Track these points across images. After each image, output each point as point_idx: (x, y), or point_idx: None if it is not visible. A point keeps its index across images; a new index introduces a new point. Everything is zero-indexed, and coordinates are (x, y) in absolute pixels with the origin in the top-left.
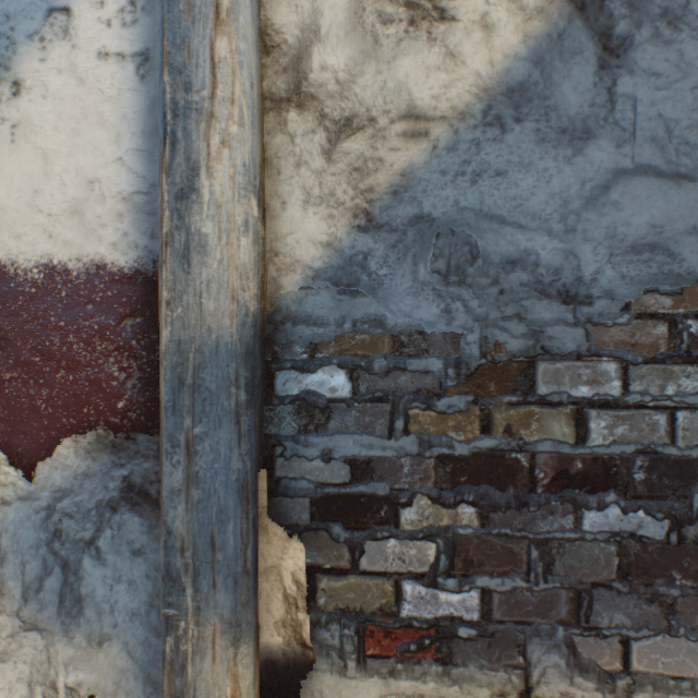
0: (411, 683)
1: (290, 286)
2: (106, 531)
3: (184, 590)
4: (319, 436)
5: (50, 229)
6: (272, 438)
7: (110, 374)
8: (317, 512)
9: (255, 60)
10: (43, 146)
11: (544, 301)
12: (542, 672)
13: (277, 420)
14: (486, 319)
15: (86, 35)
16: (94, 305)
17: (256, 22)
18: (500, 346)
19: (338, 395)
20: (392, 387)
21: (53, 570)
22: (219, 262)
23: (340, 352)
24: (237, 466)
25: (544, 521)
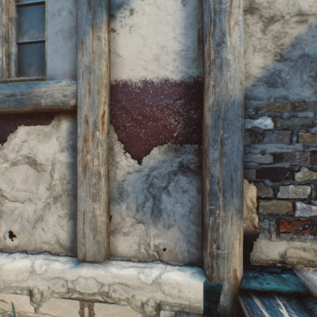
0: (299, 243)
1: (247, 85)
2: (171, 183)
3: (218, 198)
4: (259, 145)
5: (145, 66)
6: None
7: (170, 123)
8: (258, 175)
9: None
10: (142, 34)
11: None
12: None
13: None
14: None
15: None
16: (163, 96)
17: None
18: None
19: (267, 128)
20: (291, 124)
21: (149, 199)
22: (234, 70)
23: (268, 111)
24: (241, 149)
25: None
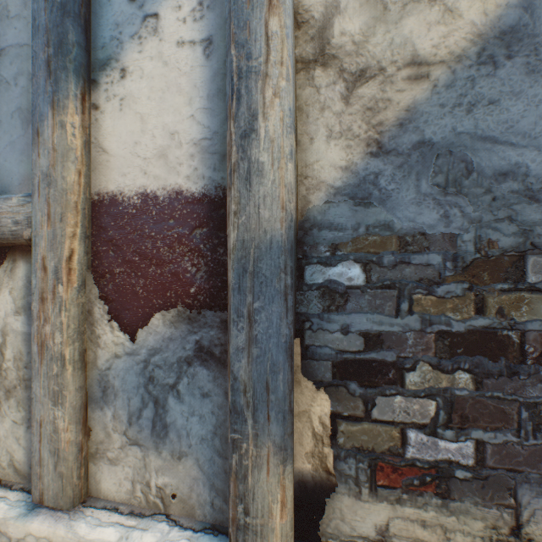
0: (414, 510)
1: (316, 201)
2: (183, 379)
3: (246, 421)
4: (338, 315)
5: (145, 168)
6: (302, 316)
7: (185, 269)
8: (337, 372)
9: (293, 33)
10: (140, 111)
11: (533, 205)
12: (531, 513)
13: (306, 302)
14: (480, 221)
15: (169, 31)
16: (174, 220)
17: (293, 5)
18: (492, 243)
19: (354, 283)
20: (398, 277)
21: (148, 405)
22: (272, 182)
23: (356, 250)
24: (285, 332)
25: (533, 388)
